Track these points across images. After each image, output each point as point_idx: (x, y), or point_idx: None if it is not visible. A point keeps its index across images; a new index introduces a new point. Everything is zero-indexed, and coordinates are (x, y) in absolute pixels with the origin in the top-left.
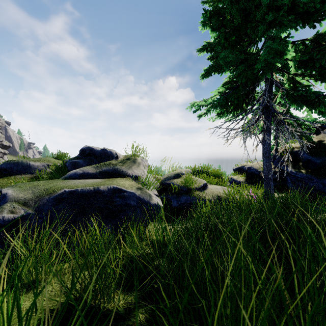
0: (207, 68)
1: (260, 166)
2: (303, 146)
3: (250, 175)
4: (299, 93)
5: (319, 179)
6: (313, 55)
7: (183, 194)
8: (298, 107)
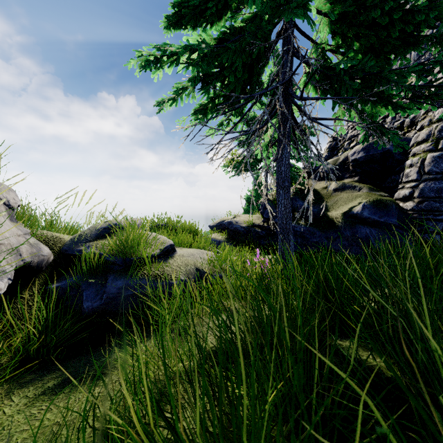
0: (175, 5)
1: (245, 220)
2: (296, 193)
3: (233, 233)
4: (344, 66)
5: (323, 232)
6: (361, 3)
7: (115, 273)
8: (344, 91)
